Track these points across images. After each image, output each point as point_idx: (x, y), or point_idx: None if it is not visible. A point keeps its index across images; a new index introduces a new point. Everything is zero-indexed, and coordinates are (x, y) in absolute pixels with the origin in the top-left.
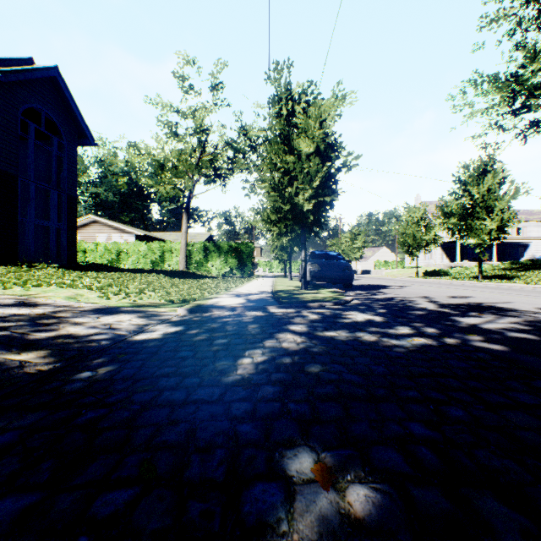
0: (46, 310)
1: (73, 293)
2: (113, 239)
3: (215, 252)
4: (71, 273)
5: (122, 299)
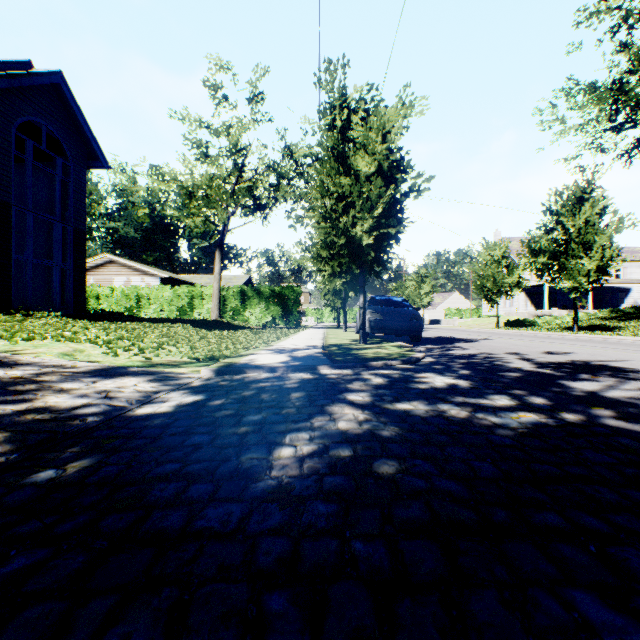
0: (26, 372)
1: (71, 349)
2: (133, 283)
3: (255, 298)
4: (77, 323)
5: (134, 356)
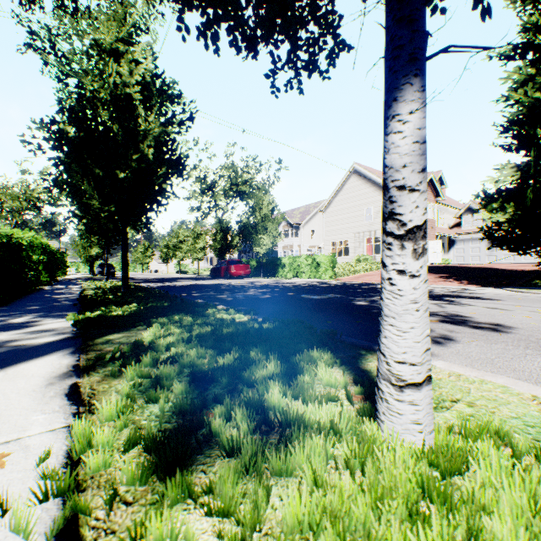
0: None
1: None
2: None
3: None
4: None
5: None
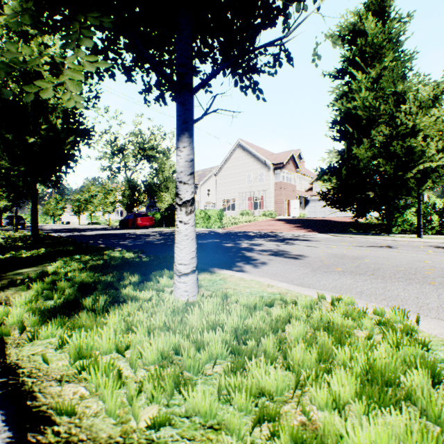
0: None
1: None
2: None
3: None
4: None
5: None
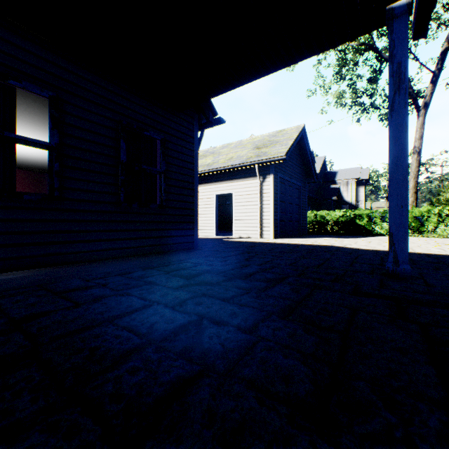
0: None
1: None
2: None
3: None
4: None
5: None
